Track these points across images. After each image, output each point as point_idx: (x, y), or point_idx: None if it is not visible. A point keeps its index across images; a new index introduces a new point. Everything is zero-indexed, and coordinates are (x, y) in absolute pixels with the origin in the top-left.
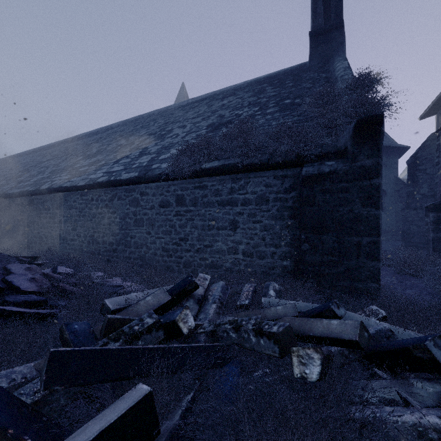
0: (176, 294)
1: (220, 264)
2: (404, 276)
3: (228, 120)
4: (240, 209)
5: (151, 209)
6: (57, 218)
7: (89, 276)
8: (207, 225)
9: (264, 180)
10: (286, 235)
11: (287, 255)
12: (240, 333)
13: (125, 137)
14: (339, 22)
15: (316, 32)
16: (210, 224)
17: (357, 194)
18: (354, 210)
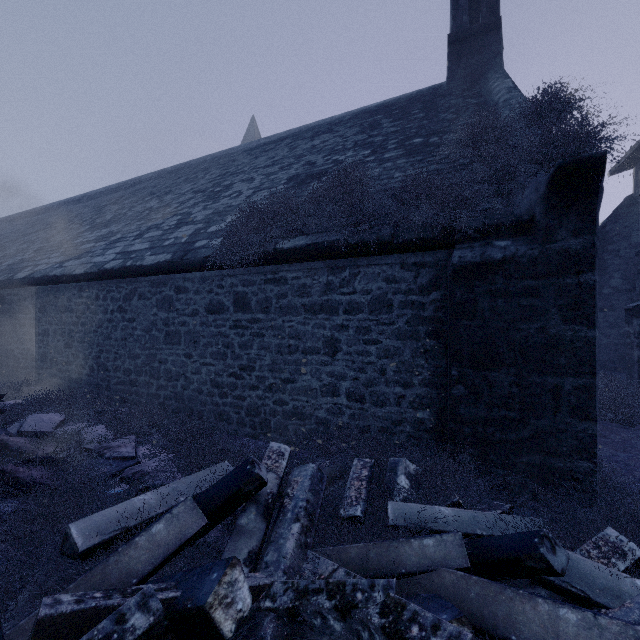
0: (220, 503)
1: (309, 413)
2: (605, 424)
3: (321, 169)
4: (343, 319)
5: (194, 316)
6: (41, 327)
7: (76, 439)
8: (287, 345)
9: (384, 270)
10: (423, 366)
11: (425, 402)
12: (352, 622)
13: (158, 196)
14: (494, 20)
15: (459, 36)
16: (291, 343)
17: (555, 300)
18: (548, 328)
